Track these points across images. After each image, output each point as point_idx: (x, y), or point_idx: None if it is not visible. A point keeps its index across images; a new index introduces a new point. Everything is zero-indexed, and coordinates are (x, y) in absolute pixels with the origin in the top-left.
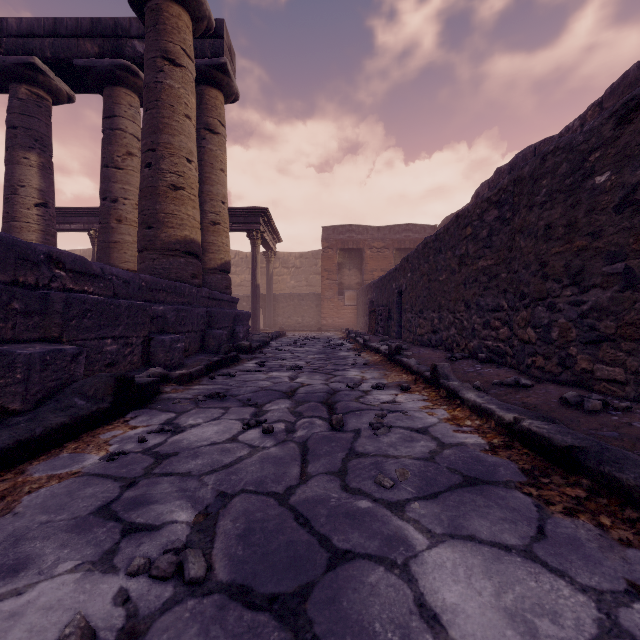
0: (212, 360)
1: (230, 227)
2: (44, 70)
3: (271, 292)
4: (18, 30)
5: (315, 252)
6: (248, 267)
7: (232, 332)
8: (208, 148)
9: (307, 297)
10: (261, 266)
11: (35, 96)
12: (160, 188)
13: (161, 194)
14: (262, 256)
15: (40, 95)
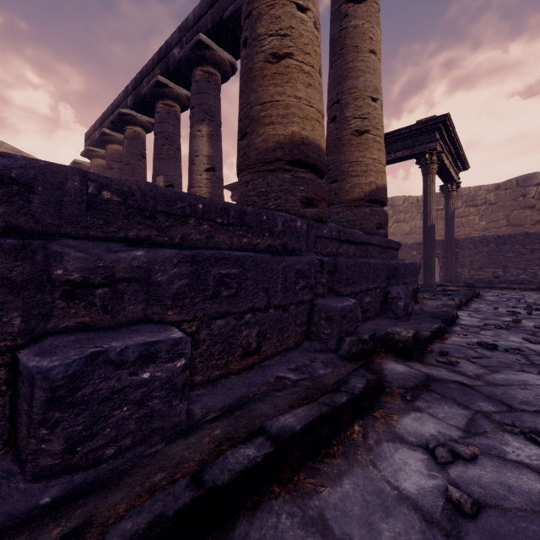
0: (212, 475)
1: (392, 157)
2: (208, 44)
3: (451, 236)
4: (193, 21)
5: (522, 178)
6: (419, 212)
7: (384, 296)
8: (350, 26)
9: (513, 239)
10: (436, 208)
11: (207, 75)
12: (255, 67)
13: (256, 76)
14: (437, 197)
15: (210, 72)
